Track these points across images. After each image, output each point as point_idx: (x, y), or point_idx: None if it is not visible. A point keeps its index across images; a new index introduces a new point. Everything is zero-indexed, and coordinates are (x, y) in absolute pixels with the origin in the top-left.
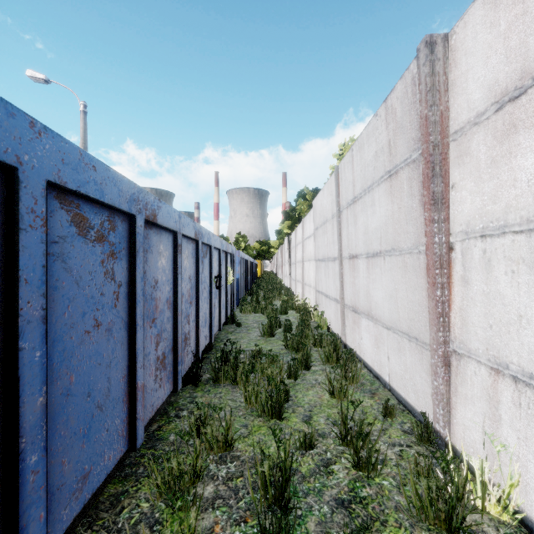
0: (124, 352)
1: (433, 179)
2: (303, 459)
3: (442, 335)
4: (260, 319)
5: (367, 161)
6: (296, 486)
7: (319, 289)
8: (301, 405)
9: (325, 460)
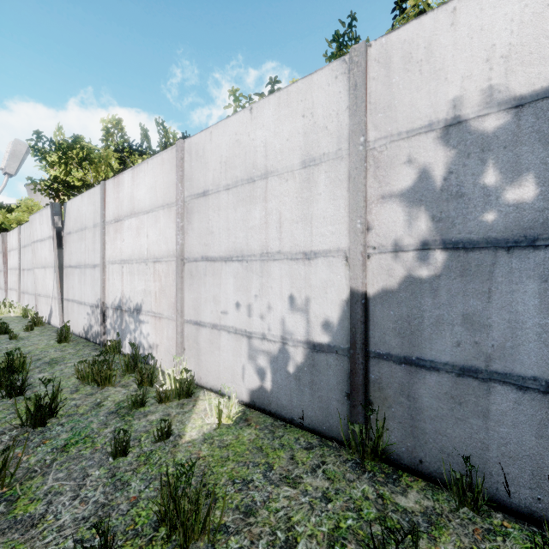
0: None
1: (4, 259)
2: None
3: (6, 286)
4: None
5: None
6: None
7: None
8: None
9: None
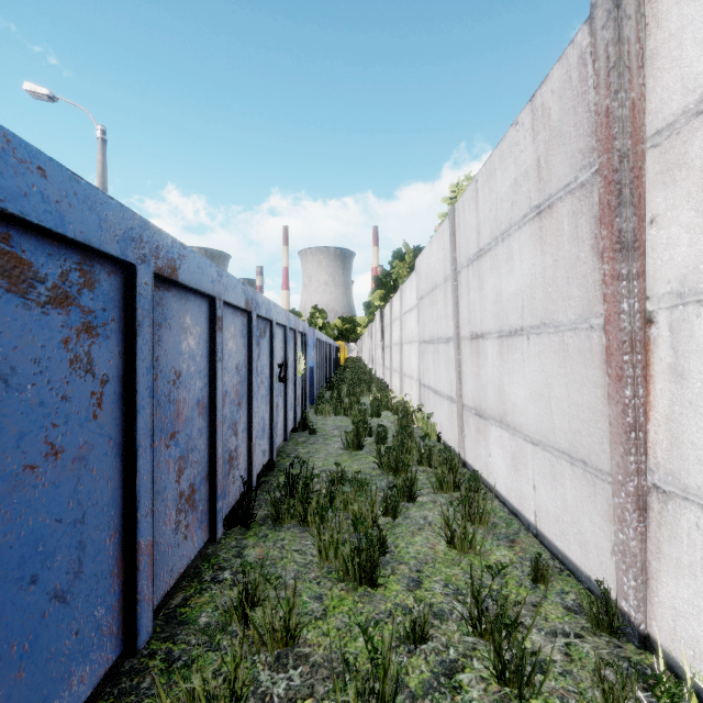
0: (114, 493)
1: (620, 210)
2: (411, 661)
3: (634, 461)
4: (343, 424)
5: (500, 194)
6: None
7: (424, 383)
8: (405, 562)
9: (447, 663)
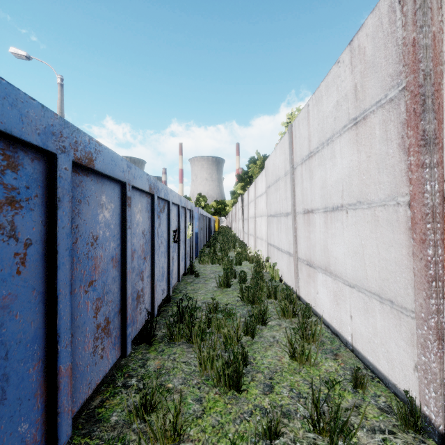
0: (38, 331)
1: (424, 115)
2: None
3: (435, 303)
4: (217, 270)
5: (326, 113)
6: None
7: (271, 243)
8: (260, 371)
9: None
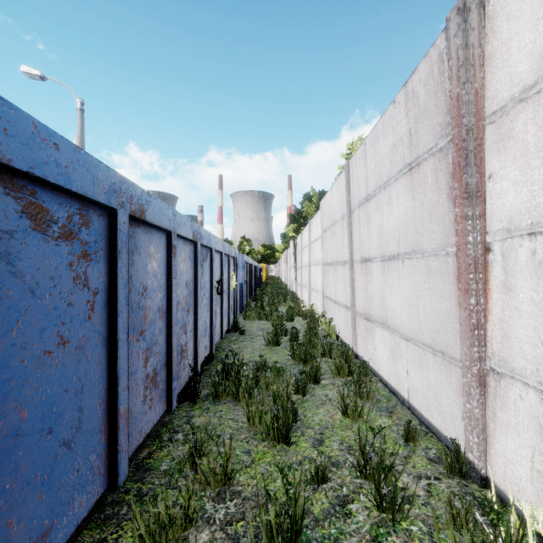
0: (102, 373)
1: (466, 169)
2: (315, 496)
3: (477, 351)
4: (265, 327)
5: (383, 154)
6: (308, 533)
7: (327, 295)
8: (311, 427)
9: (341, 497)
